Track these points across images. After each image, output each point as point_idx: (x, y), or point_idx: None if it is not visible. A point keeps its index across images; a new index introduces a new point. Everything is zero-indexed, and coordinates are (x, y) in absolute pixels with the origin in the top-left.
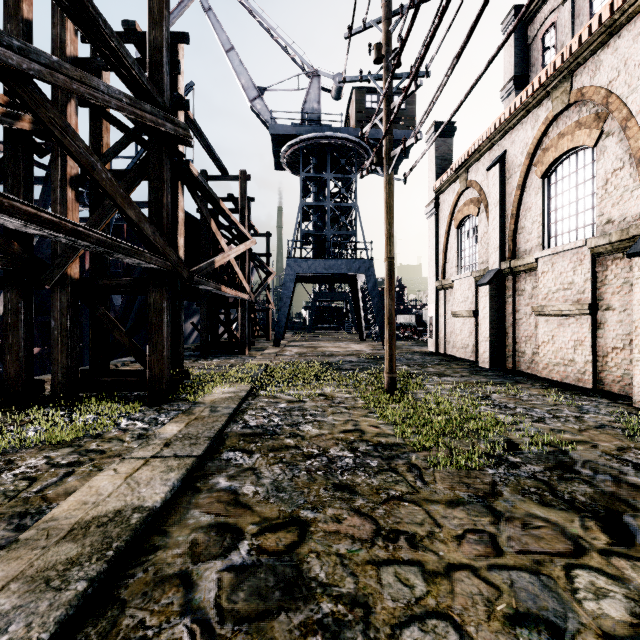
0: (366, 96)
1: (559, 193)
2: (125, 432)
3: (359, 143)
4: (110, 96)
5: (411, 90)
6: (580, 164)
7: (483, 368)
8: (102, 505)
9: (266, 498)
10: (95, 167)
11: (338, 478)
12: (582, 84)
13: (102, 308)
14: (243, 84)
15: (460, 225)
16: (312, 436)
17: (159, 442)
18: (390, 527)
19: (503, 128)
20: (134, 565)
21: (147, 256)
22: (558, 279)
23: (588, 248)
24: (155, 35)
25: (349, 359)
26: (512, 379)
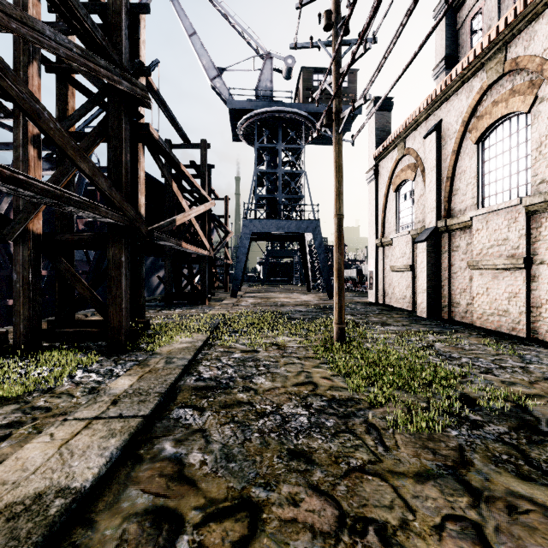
0: (313, 75)
1: (493, 157)
2: (77, 386)
3: (307, 117)
4: (58, 43)
5: (360, 53)
6: (513, 129)
7: (421, 317)
8: (22, 486)
9: (214, 470)
10: (41, 115)
11: (293, 442)
12: (516, 54)
13: (64, 262)
14: (204, 65)
15: (398, 189)
16: (265, 390)
17: (107, 399)
18: (355, 513)
19: (439, 99)
20: None
21: (102, 210)
22: (492, 236)
23: (523, 206)
24: None
25: (299, 309)
26: (450, 328)
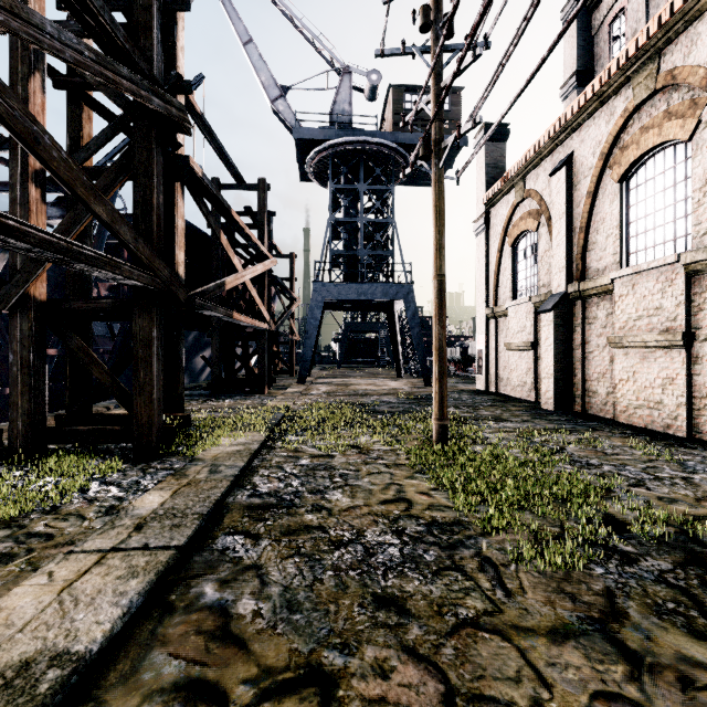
0: (405, 95)
1: (641, 200)
2: (91, 503)
3: (397, 149)
4: (63, 44)
5: (468, 61)
6: (669, 163)
7: (546, 410)
8: (4, 650)
9: (271, 624)
10: (40, 140)
11: (380, 584)
12: (673, 64)
13: (77, 338)
14: (263, 82)
15: (515, 242)
16: (342, 509)
17: (129, 523)
18: (468, 688)
19: (570, 125)
20: None
21: (125, 269)
22: (641, 303)
23: (682, 265)
24: None
25: (386, 399)
26: (585, 425)
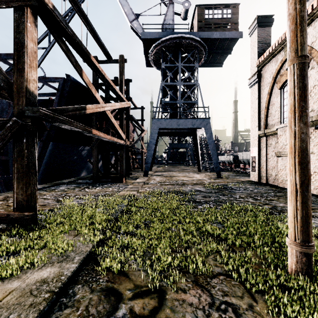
0: (204, 11)
1: None
2: None
3: (200, 42)
4: None
5: None
6: None
7: None
8: None
9: None
10: None
11: None
12: None
13: None
14: (126, 12)
15: (283, 86)
16: None
17: None
18: None
19: None
20: None
21: None
22: None
23: None
24: None
25: (198, 188)
26: None
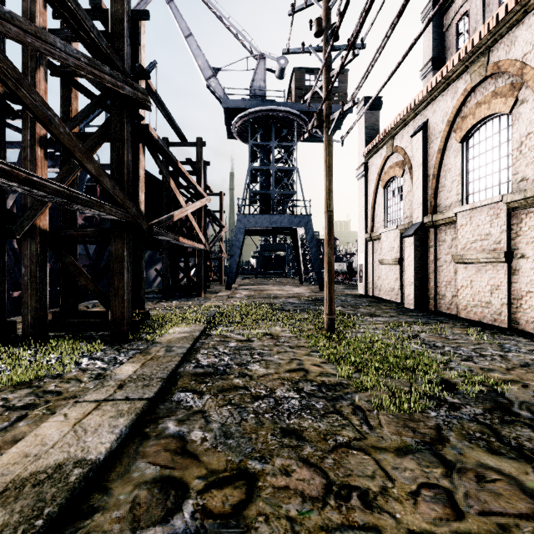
0: (305, 75)
1: (476, 155)
2: (84, 372)
3: (299, 115)
4: (67, 54)
5: (349, 59)
6: (496, 129)
7: (408, 309)
8: (43, 458)
9: (214, 446)
10: (52, 121)
11: (285, 422)
12: (498, 58)
13: (69, 256)
14: (200, 65)
15: (386, 185)
16: (259, 376)
17: (113, 383)
18: (341, 481)
19: (425, 100)
20: (67, 533)
21: (107, 208)
22: (476, 231)
23: (504, 203)
24: (116, 8)
25: (291, 301)
26: (435, 319)
